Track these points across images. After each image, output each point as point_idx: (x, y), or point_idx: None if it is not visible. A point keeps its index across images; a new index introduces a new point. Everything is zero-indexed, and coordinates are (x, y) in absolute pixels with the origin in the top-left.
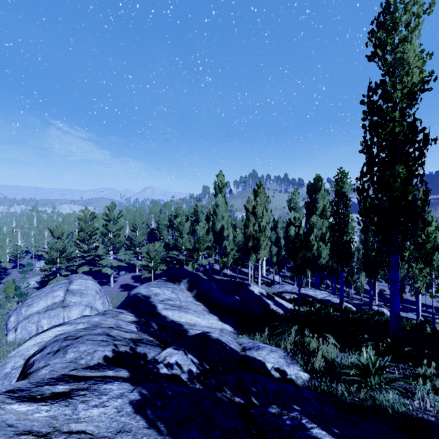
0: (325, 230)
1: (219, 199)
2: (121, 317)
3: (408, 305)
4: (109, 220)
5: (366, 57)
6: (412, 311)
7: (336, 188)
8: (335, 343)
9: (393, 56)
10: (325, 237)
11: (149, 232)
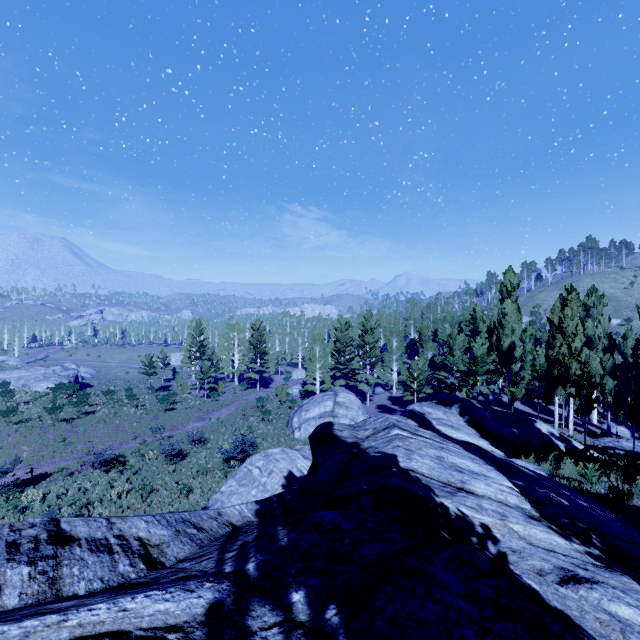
0: None
1: (507, 307)
2: (407, 421)
3: None
4: (365, 330)
5: None
6: None
7: None
8: (599, 474)
9: None
10: None
11: (408, 343)
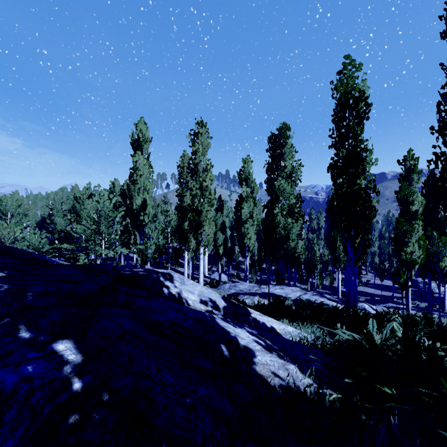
0: (294, 200)
1: (139, 160)
2: None
3: (360, 296)
4: None
5: None
6: (379, 302)
7: (343, 90)
8: None
9: None
10: (294, 210)
11: (39, 222)
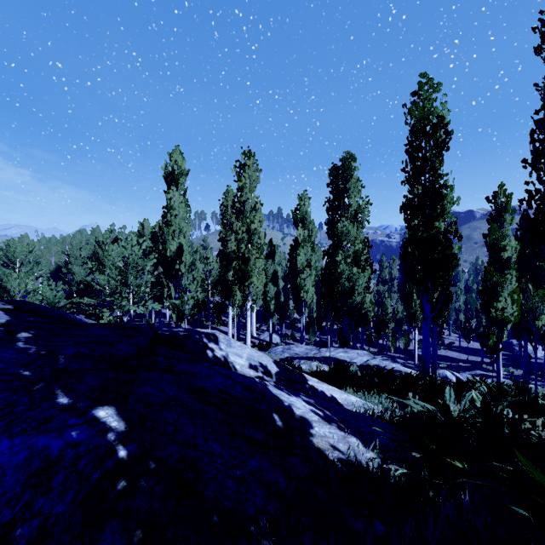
0: (360, 245)
1: (174, 197)
2: None
3: (441, 362)
4: None
5: None
6: (464, 369)
7: (419, 115)
8: None
9: None
10: (360, 257)
11: (53, 272)
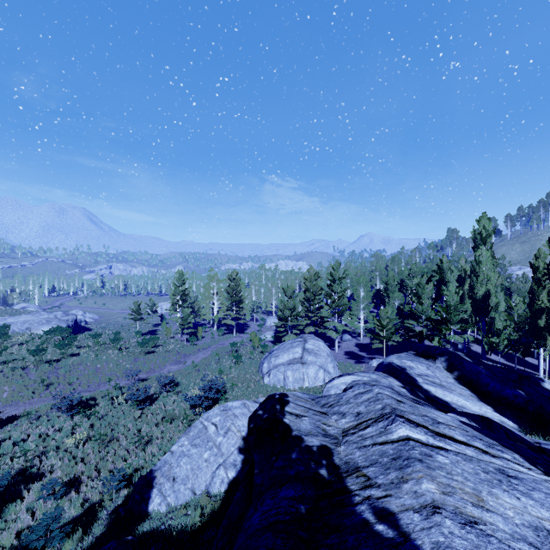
0: None
1: (482, 254)
2: (389, 380)
3: None
4: (333, 280)
5: None
6: None
7: None
8: None
9: None
10: None
11: (374, 293)
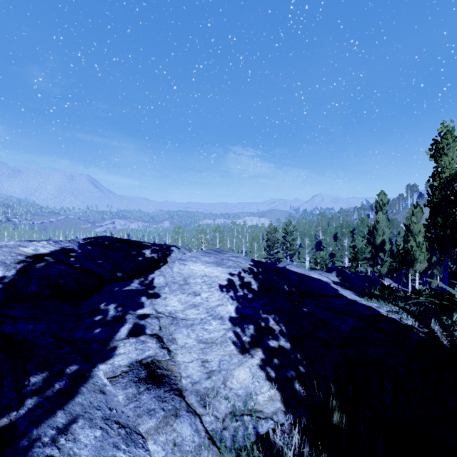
0: None
1: (380, 217)
2: None
3: None
4: (286, 233)
5: (429, 157)
6: None
7: None
8: None
9: (439, 161)
10: None
11: (317, 242)
